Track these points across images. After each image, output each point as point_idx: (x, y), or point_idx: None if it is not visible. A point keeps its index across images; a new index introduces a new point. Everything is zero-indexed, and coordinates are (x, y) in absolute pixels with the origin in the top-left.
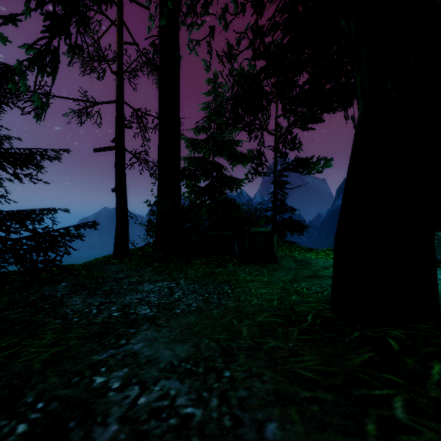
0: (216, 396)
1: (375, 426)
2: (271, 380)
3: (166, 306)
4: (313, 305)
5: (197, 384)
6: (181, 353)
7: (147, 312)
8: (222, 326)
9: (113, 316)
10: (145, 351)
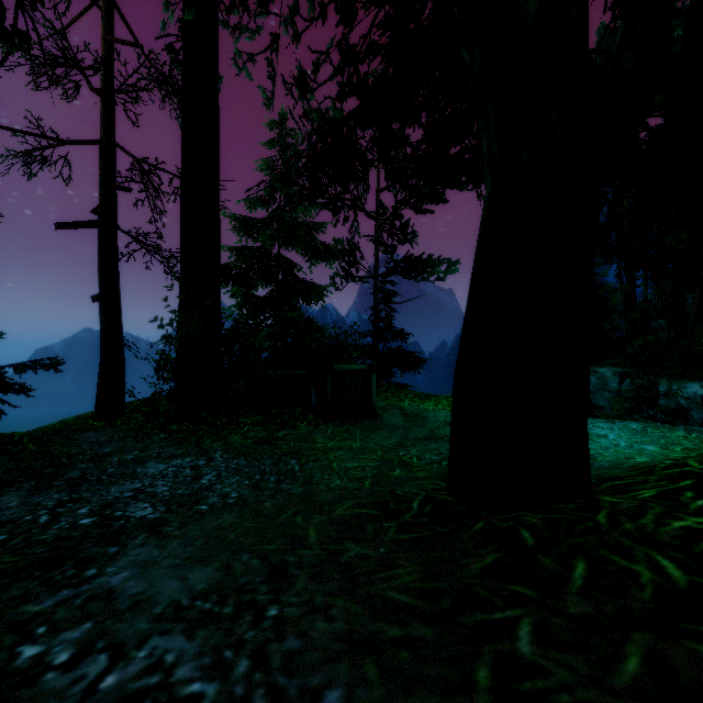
0: (246, 655)
1: (488, 673)
2: (343, 614)
3: (183, 501)
4: (423, 484)
5: (217, 636)
6: (198, 582)
7: (146, 513)
8: (276, 528)
9: (79, 526)
10: (130, 585)
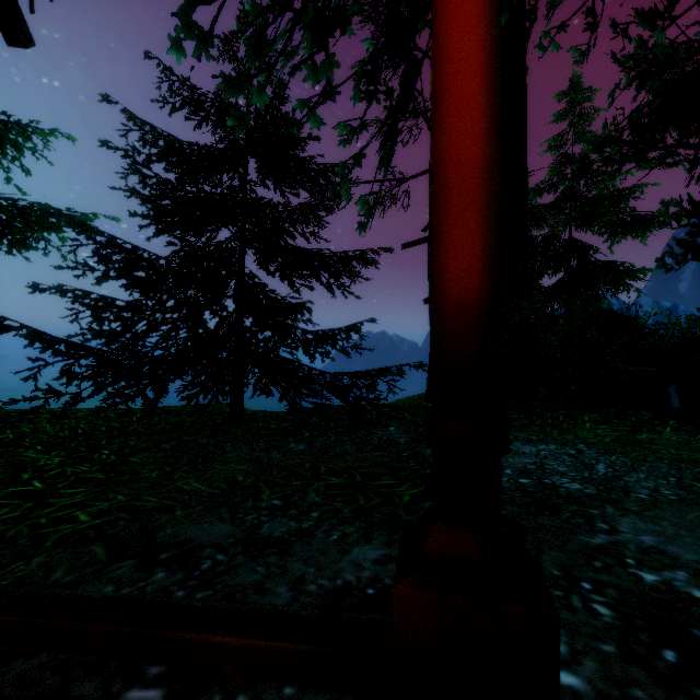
0: None
1: None
2: None
3: (605, 485)
4: None
5: None
6: None
7: (578, 487)
8: None
9: (524, 483)
10: (675, 550)
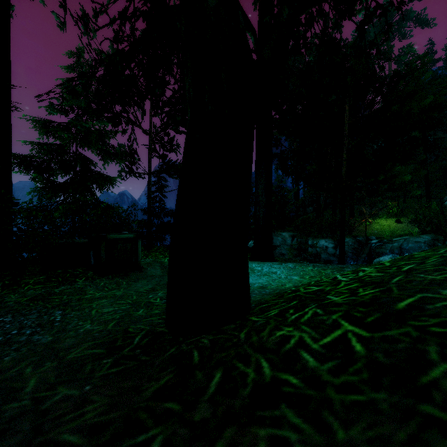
0: None
1: None
2: None
3: None
4: (153, 319)
5: None
6: None
7: None
8: None
9: None
10: None
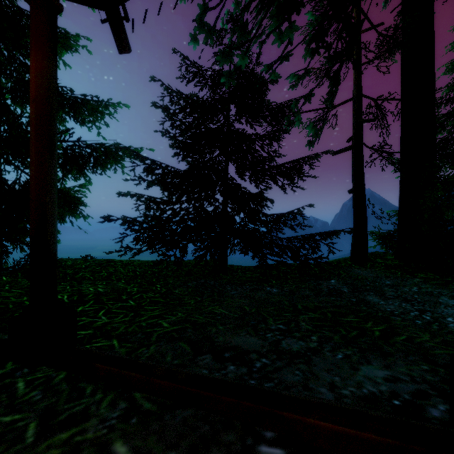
0: None
1: None
2: None
3: None
4: None
5: None
6: None
7: None
8: None
9: None
10: None
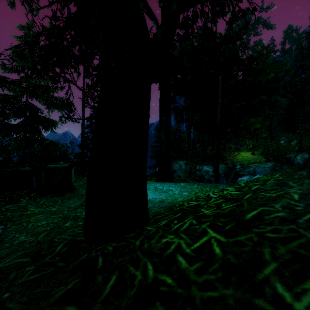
0: None
1: None
2: None
3: None
4: (75, 230)
5: None
6: None
7: None
8: None
9: None
10: None
